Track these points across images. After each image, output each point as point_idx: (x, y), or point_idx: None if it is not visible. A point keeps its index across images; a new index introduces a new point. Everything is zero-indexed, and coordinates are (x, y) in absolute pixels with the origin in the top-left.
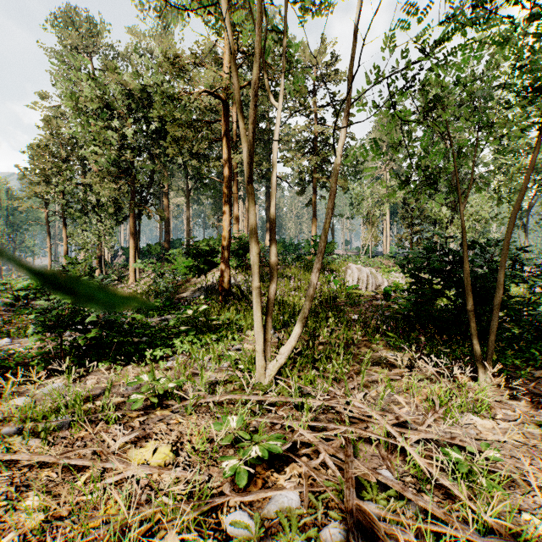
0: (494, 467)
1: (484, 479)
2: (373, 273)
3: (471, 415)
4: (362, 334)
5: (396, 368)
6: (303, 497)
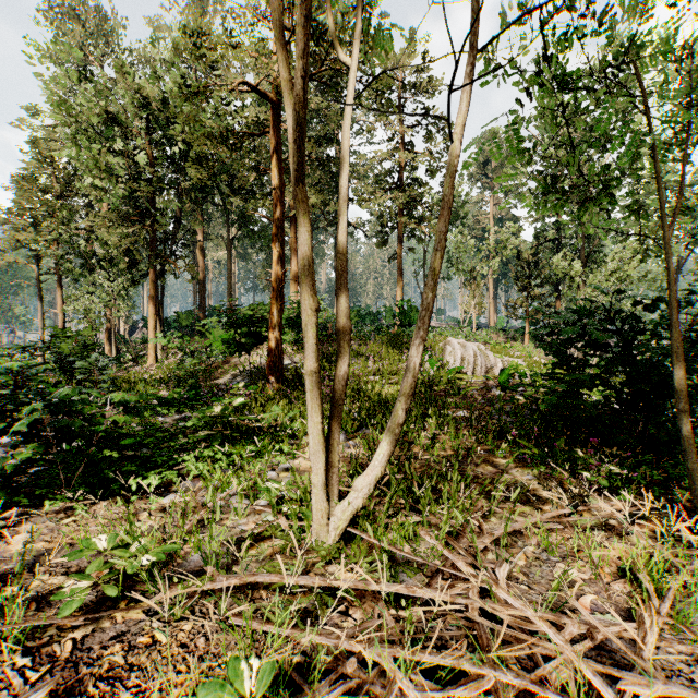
0: None
1: None
2: (483, 351)
3: None
4: (476, 441)
5: (546, 505)
6: None
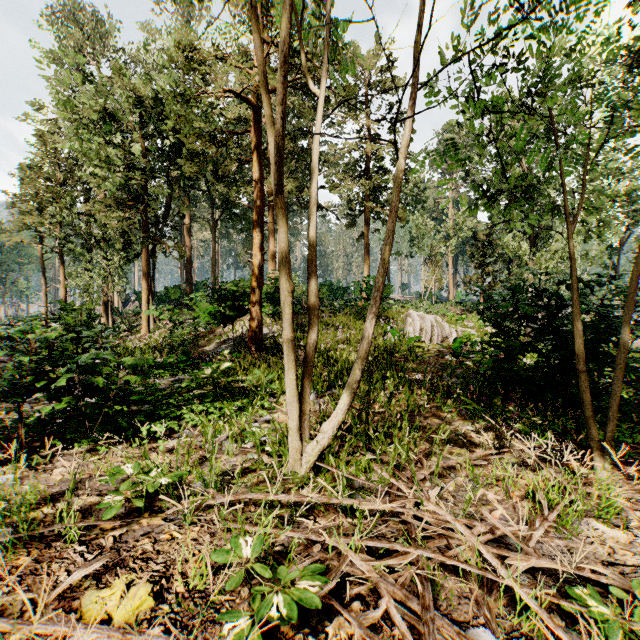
0: None
1: None
2: (439, 322)
3: (594, 522)
4: (428, 400)
5: (478, 448)
6: None
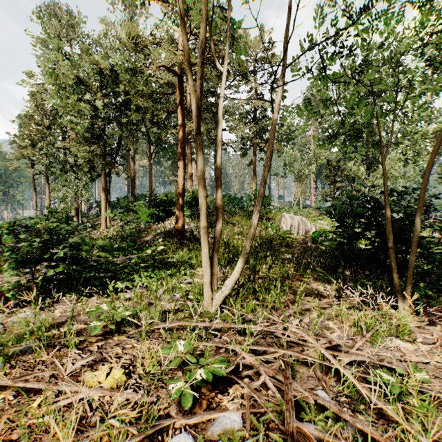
0: (421, 386)
1: (415, 400)
2: (303, 221)
3: (394, 339)
4: (295, 270)
5: (326, 298)
6: (245, 418)
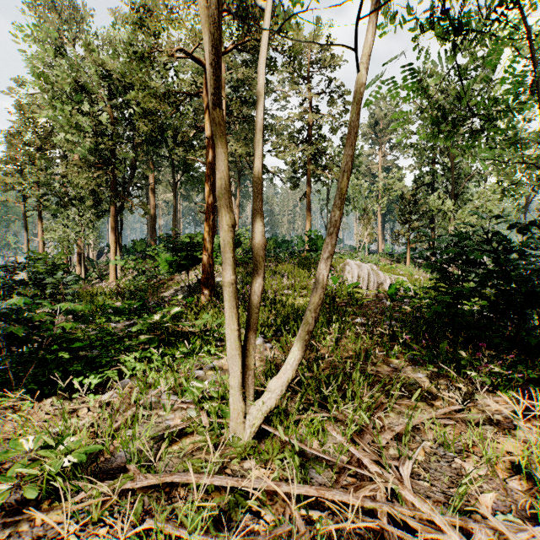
0: None
1: None
2: (375, 270)
3: None
4: (372, 343)
5: (437, 400)
6: None
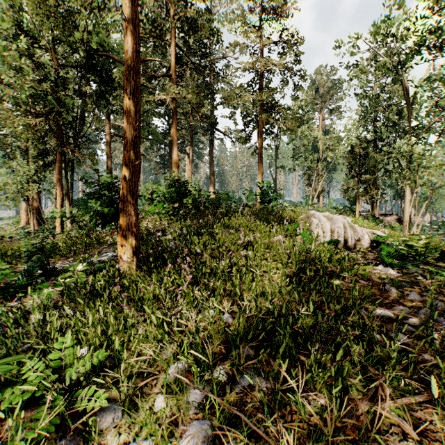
0: None
1: None
2: (349, 223)
3: None
4: None
5: None
6: None
